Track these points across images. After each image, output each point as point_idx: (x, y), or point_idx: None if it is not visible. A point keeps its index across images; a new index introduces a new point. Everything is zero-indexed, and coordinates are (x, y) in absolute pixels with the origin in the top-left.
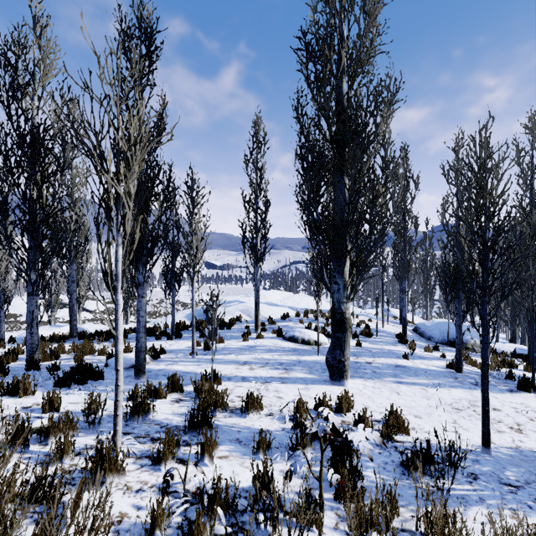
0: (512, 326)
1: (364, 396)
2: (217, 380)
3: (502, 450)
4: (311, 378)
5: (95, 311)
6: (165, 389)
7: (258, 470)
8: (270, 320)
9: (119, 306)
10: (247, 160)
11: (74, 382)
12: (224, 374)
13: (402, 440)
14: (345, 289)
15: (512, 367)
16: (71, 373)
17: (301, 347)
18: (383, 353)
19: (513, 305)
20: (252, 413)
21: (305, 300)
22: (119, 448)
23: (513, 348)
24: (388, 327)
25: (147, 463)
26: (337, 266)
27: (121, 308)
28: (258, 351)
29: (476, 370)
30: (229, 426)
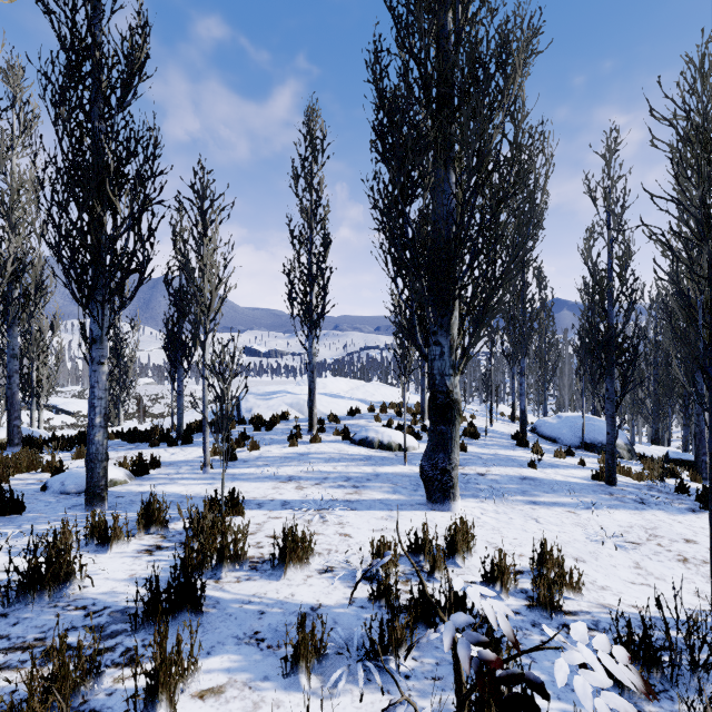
0: (655, 423)
1: (486, 527)
2: (236, 508)
3: None
4: (396, 501)
5: (80, 413)
6: (136, 527)
7: None
8: (332, 416)
9: None
10: (297, 175)
11: None
12: (253, 498)
13: (573, 610)
14: (452, 353)
15: (675, 476)
16: None
17: (378, 454)
18: (498, 461)
19: (656, 395)
20: (293, 569)
21: (381, 390)
22: None
23: (662, 452)
24: (498, 425)
25: None
26: (440, 316)
27: None
28: (312, 460)
29: (632, 482)
30: (243, 602)
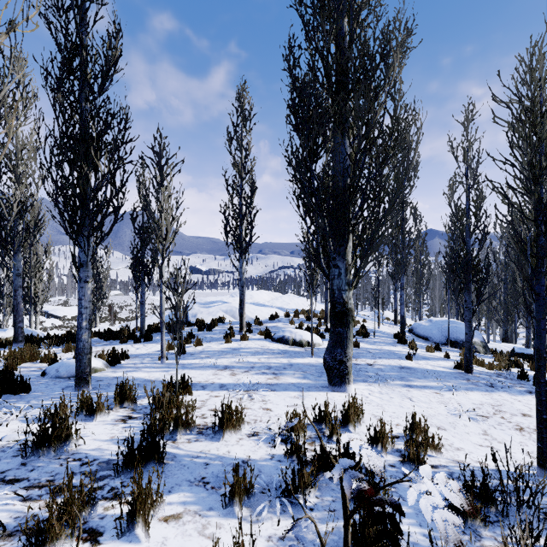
0: (505, 326)
1: (372, 404)
2: (186, 389)
3: None
4: (305, 384)
5: (66, 317)
6: (113, 402)
7: None
8: (257, 320)
9: None
10: (230, 137)
11: None
12: (198, 382)
13: (434, 464)
14: (347, 274)
15: (518, 366)
16: None
17: (292, 349)
18: (383, 354)
19: (506, 304)
20: (229, 433)
21: (295, 300)
22: None
23: (510, 348)
24: (383, 327)
25: None
26: (338, 246)
27: None
28: (242, 354)
29: (484, 370)
30: (193, 456)
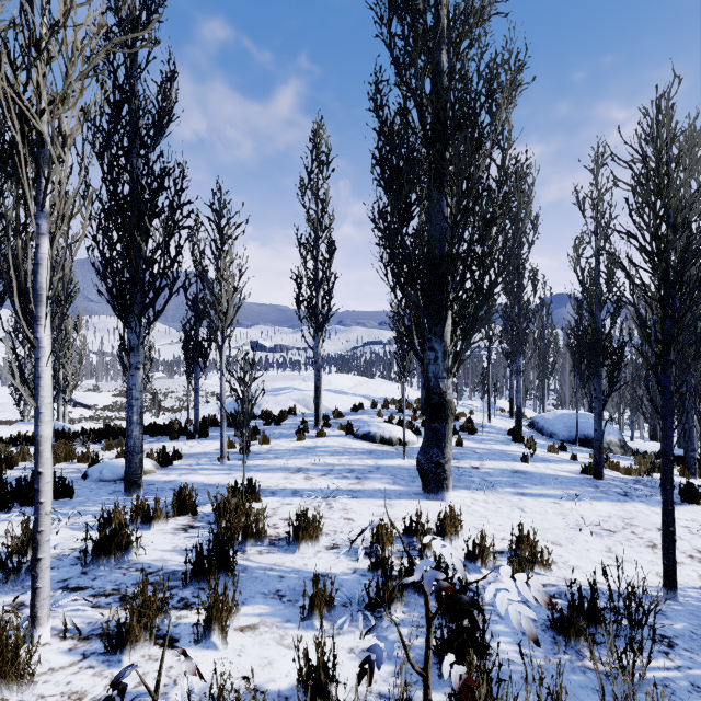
0: (653, 419)
1: (475, 515)
2: (253, 495)
3: (690, 593)
4: (395, 491)
5: (97, 406)
6: (169, 509)
7: (307, 658)
8: (337, 412)
9: (41, 352)
10: (304, 186)
11: (18, 502)
12: (267, 487)
13: (542, 583)
14: (445, 358)
15: None
16: (14, 487)
17: (379, 448)
18: (493, 455)
19: (654, 392)
20: (305, 545)
21: (384, 386)
22: (43, 622)
23: (658, 448)
24: (495, 421)
25: (98, 649)
26: (434, 325)
27: (47, 355)
28: (318, 453)
29: (619, 476)
30: (266, 569)
